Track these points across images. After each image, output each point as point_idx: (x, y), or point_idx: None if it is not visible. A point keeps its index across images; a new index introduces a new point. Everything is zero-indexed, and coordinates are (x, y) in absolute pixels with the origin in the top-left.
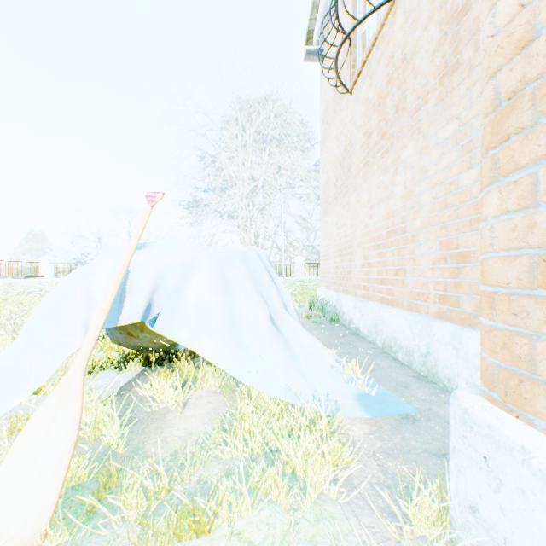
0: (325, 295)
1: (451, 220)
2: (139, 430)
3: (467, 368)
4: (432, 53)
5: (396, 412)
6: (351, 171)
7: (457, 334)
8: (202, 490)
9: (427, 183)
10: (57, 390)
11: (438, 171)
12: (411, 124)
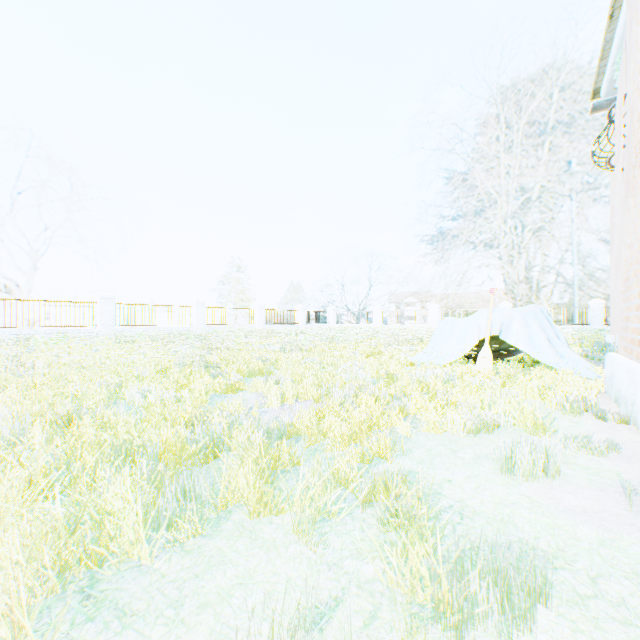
0: (611, 340)
1: None
2: None
3: None
4: None
5: None
6: None
7: None
8: None
9: None
10: (483, 348)
11: None
12: None
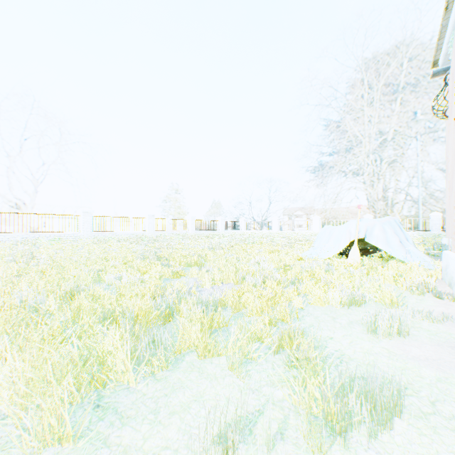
0: (446, 242)
1: None
2: None
3: None
4: None
5: None
6: None
7: None
8: None
9: None
10: (353, 247)
11: None
12: None
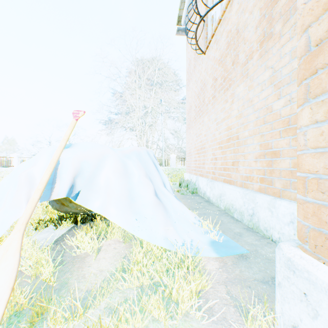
0: (189, 177)
1: (268, 131)
2: (66, 269)
3: (278, 223)
4: (255, 27)
5: (235, 253)
6: (205, 102)
7: (272, 202)
8: (107, 314)
9: (252, 108)
10: (1, 248)
11: (259, 100)
12: (242, 72)
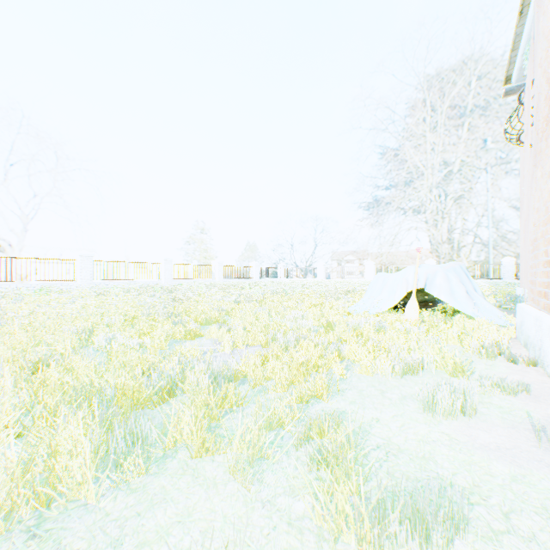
0: (520, 292)
1: None
2: None
3: None
4: None
5: None
6: None
7: None
8: None
9: None
10: (410, 299)
11: None
12: None
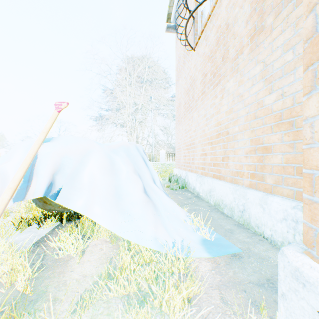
0: (178, 173)
1: (259, 126)
2: (46, 275)
3: (270, 220)
4: (246, 22)
5: (228, 252)
6: (194, 98)
7: (264, 198)
8: None
9: (243, 103)
10: None
11: (250, 95)
12: (232, 67)
